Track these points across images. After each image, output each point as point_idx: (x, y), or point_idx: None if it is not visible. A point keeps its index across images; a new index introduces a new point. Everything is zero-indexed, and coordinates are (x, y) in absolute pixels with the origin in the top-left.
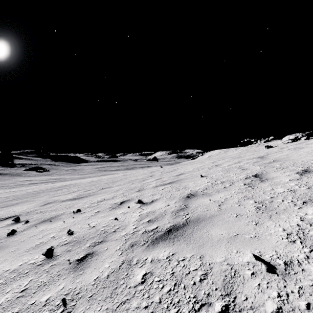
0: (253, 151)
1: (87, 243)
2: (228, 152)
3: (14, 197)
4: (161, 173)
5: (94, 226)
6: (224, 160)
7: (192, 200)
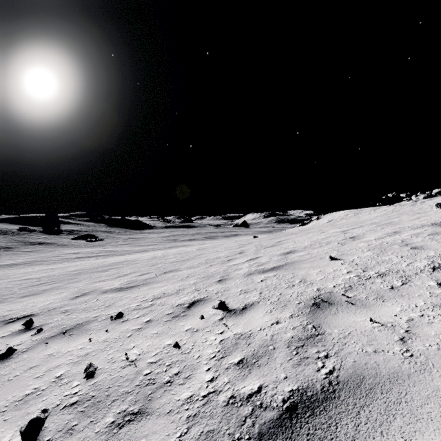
0: (412, 213)
1: (111, 411)
2: (360, 214)
3: (48, 279)
4: (256, 249)
5: (133, 360)
6: (362, 228)
7: (328, 314)
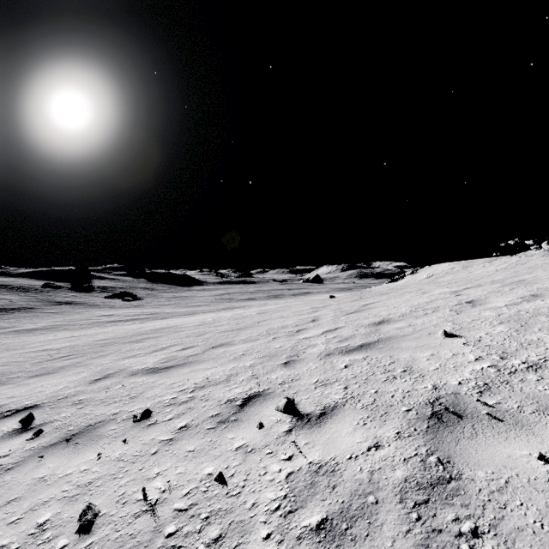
0: None
1: None
2: (471, 267)
3: (70, 350)
4: (335, 315)
5: (152, 505)
6: (482, 288)
7: (460, 437)
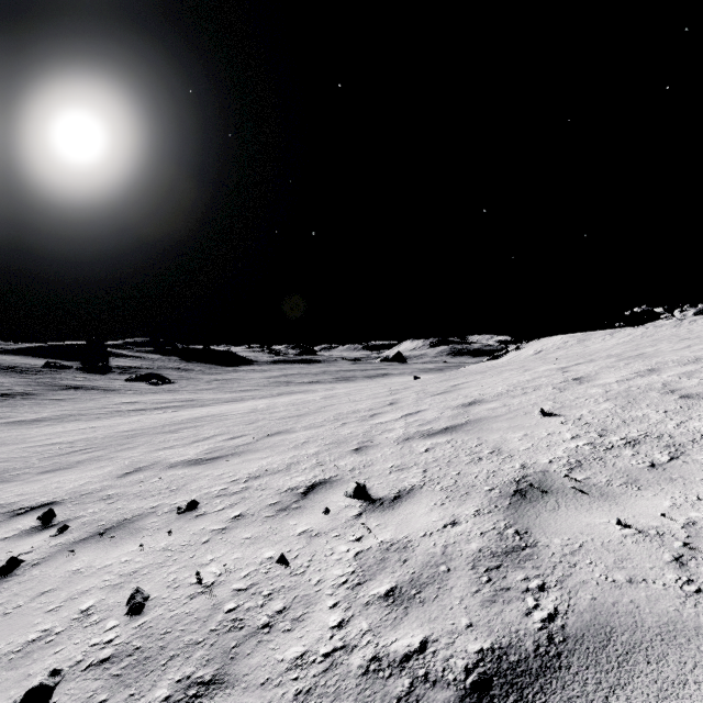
0: (677, 339)
1: (165, 677)
2: (588, 341)
3: (86, 443)
4: (418, 397)
5: (208, 585)
6: (594, 363)
7: (542, 510)
